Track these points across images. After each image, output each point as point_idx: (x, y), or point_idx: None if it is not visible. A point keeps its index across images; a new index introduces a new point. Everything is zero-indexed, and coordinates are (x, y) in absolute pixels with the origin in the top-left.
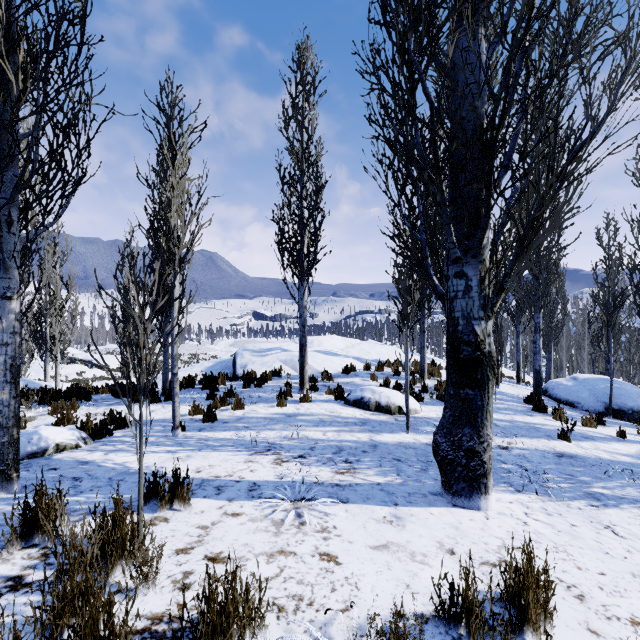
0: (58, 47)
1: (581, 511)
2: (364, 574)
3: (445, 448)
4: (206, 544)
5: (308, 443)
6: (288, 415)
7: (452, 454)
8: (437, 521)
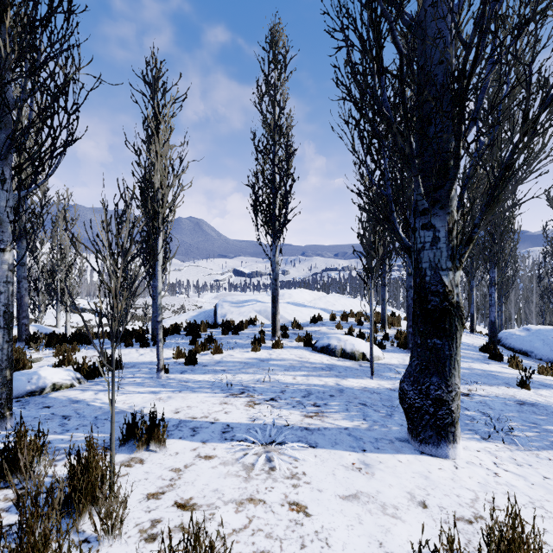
0: (45, 15)
1: (551, 462)
2: (334, 528)
3: (412, 396)
4: (177, 489)
5: (279, 386)
6: (261, 360)
7: (419, 402)
8: (406, 469)
